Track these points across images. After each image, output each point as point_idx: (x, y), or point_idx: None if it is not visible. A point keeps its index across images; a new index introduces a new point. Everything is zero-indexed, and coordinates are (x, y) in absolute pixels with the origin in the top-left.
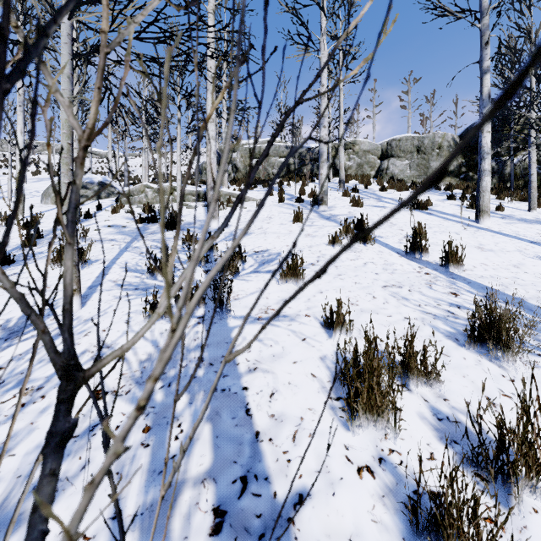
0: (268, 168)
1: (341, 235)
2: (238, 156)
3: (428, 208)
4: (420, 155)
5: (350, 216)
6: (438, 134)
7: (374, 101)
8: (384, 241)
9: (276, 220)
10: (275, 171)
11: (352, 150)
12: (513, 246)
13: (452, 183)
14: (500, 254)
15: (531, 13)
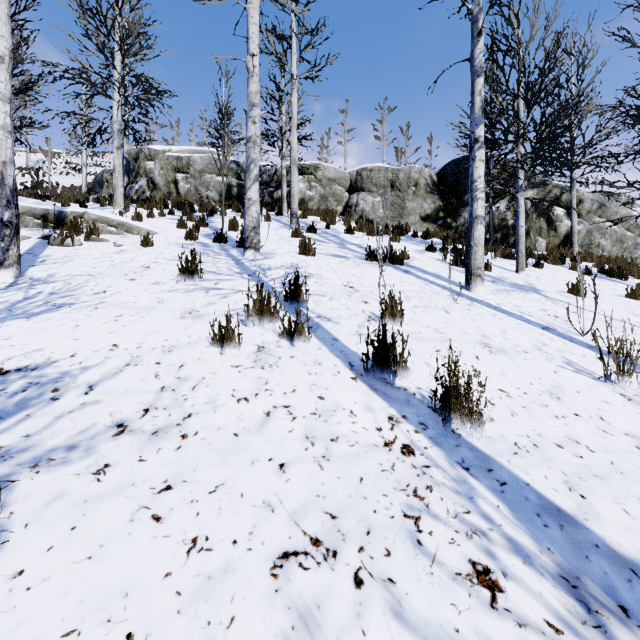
0: (200, 189)
1: (238, 324)
2: (157, 167)
3: (405, 262)
4: (395, 192)
5: (290, 272)
6: (414, 168)
7: (345, 126)
8: (331, 330)
9: (154, 273)
10: (211, 193)
11: (313, 176)
12: (526, 337)
13: (430, 230)
14: (519, 362)
15: (519, 24)
